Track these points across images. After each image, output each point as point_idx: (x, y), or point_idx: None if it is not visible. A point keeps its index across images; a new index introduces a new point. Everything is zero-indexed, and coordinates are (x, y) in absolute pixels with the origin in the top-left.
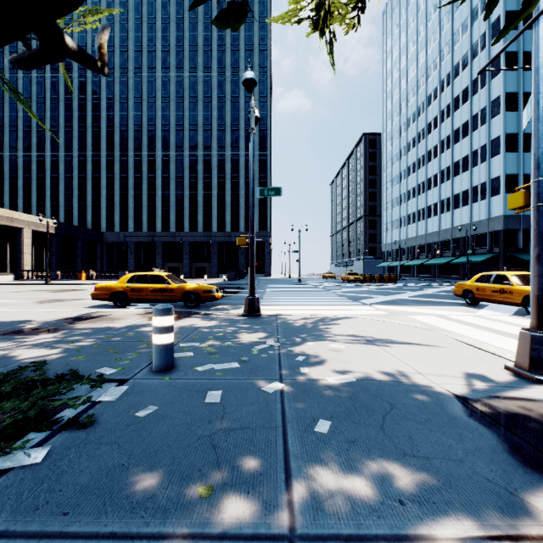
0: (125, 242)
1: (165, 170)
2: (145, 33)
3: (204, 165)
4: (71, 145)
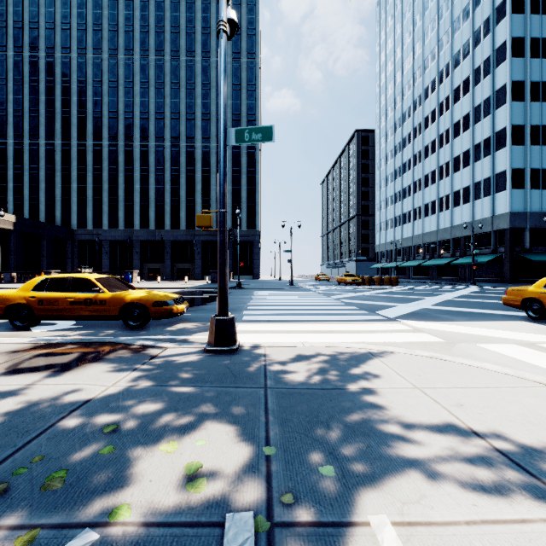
0: (98, 240)
1: (143, 162)
2: (121, 11)
3: (186, 158)
4: (37, 132)
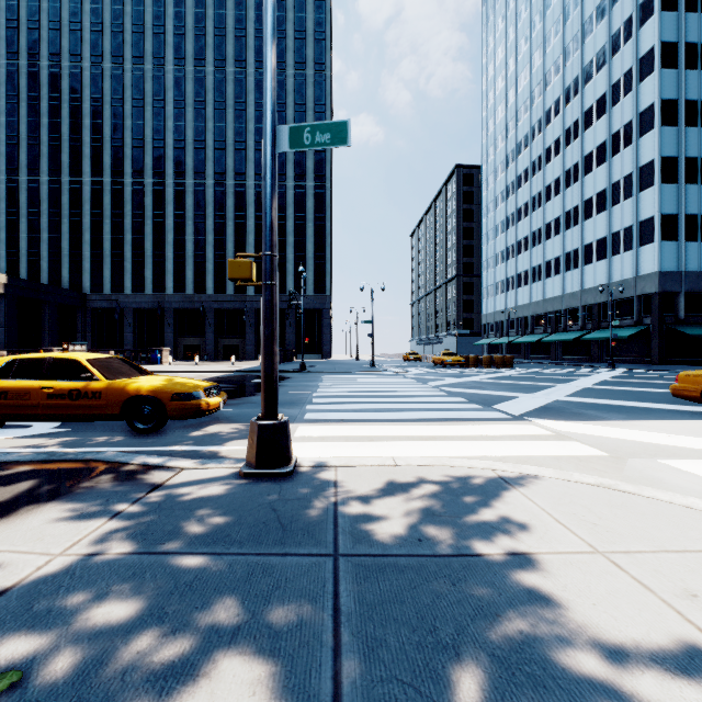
0: (118, 308)
1: (178, 206)
2: (149, 7)
3: (235, 200)
4: (38, 166)
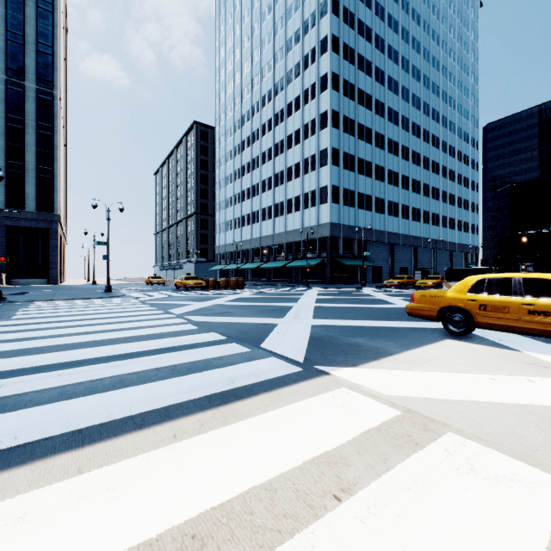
0: None
1: None
2: None
3: None
4: None
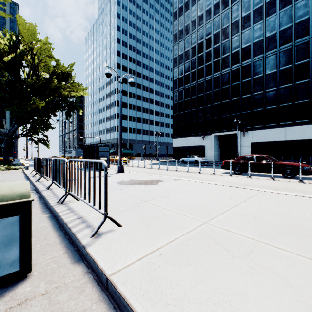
0: None
1: None
2: None
3: None
4: None
